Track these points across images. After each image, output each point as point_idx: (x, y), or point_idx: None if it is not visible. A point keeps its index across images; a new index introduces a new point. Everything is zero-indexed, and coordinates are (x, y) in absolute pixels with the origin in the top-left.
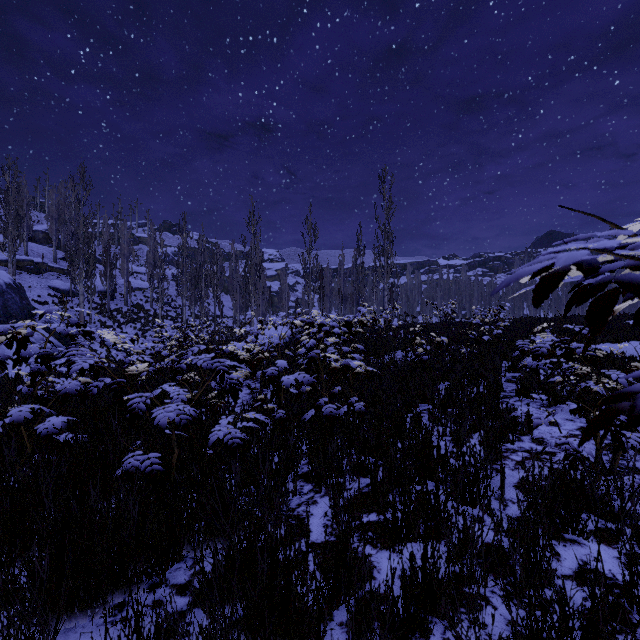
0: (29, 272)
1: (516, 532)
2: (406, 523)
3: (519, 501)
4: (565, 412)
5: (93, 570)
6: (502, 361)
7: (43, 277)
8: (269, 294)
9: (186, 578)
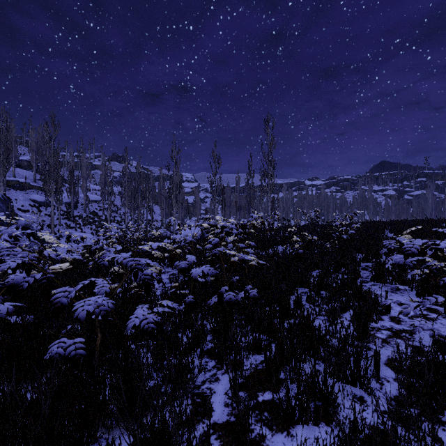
0: (16, 189)
1: (403, 421)
2: (299, 407)
3: (401, 388)
4: (411, 295)
5: None
6: (358, 254)
7: (26, 192)
8: (186, 205)
9: None
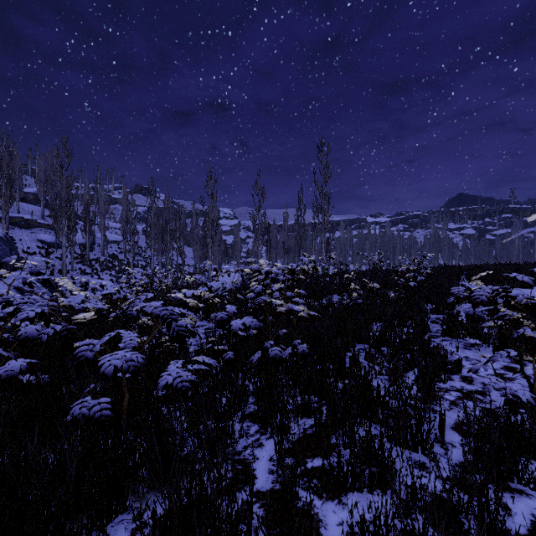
0: (20, 227)
1: (465, 486)
2: (352, 473)
3: (465, 451)
4: (488, 351)
5: (23, 534)
6: (427, 304)
7: (32, 231)
8: (224, 246)
9: (128, 533)
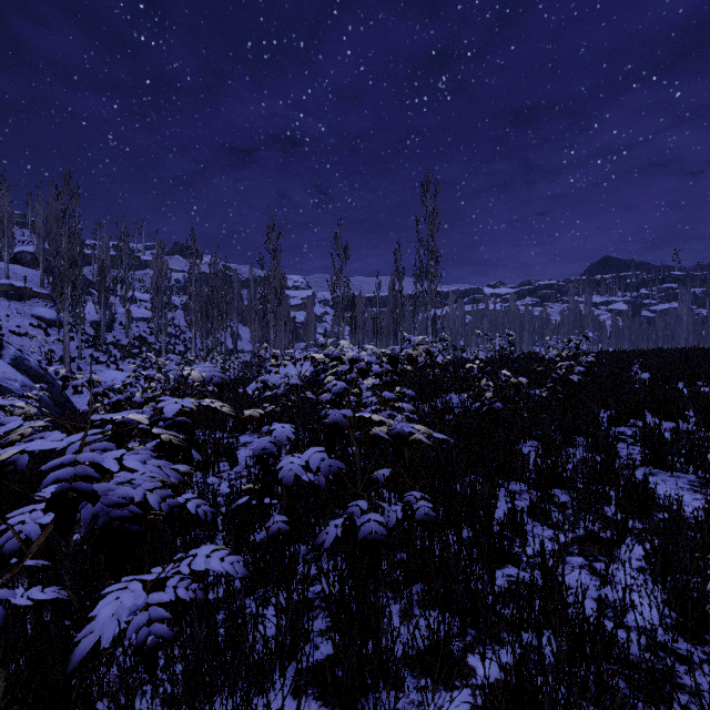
0: (9, 298)
1: None
2: None
3: None
4: None
5: None
6: (605, 411)
7: (26, 304)
8: (293, 325)
9: None
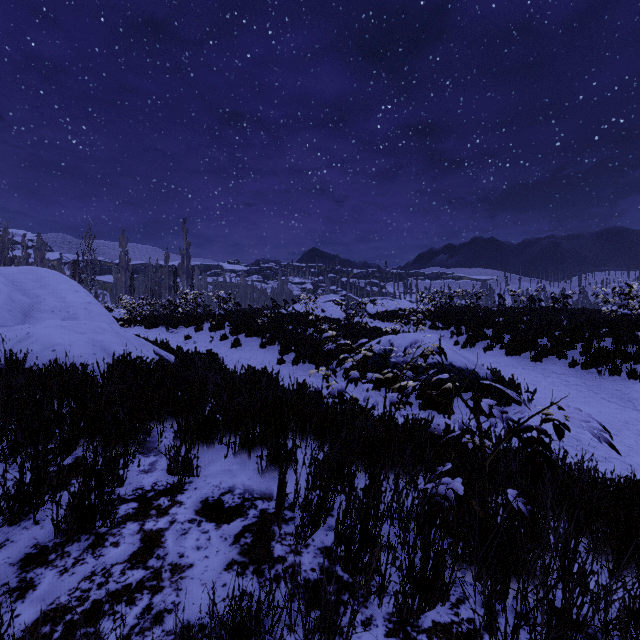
0: None
1: None
2: None
3: None
4: None
5: None
6: None
7: None
8: None
9: None
